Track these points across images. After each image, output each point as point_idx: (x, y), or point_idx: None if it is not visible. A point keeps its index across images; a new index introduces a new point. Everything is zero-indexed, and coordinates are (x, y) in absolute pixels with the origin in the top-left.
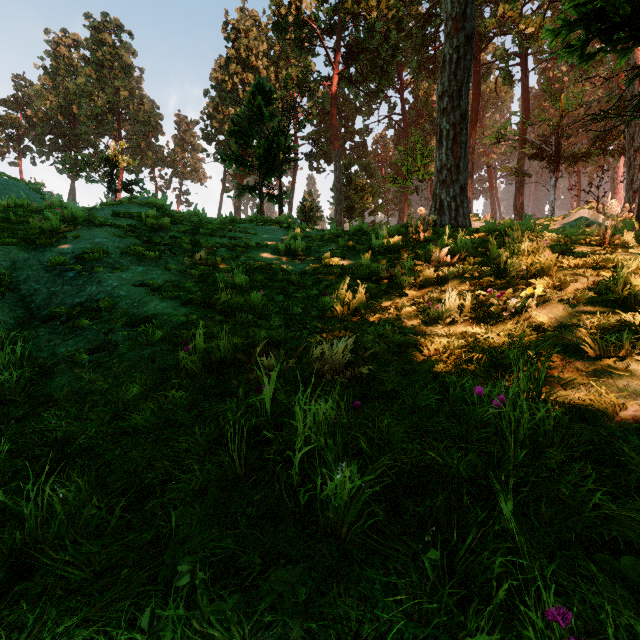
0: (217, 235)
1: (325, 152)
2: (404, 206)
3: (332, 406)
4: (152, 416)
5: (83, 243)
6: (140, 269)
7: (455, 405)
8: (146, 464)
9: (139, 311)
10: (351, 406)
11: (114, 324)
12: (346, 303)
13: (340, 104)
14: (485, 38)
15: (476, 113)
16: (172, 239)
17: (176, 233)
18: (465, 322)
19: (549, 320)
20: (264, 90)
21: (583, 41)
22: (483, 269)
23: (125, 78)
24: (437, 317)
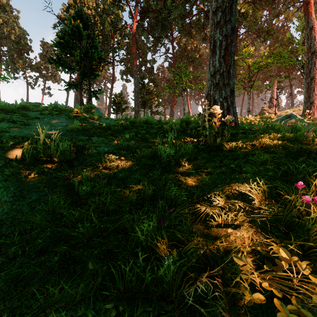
0: None
1: (130, 70)
2: (173, 103)
3: None
4: None
5: None
6: None
7: None
8: None
9: None
10: None
11: None
12: None
13: (139, 45)
14: None
15: None
16: None
17: None
18: None
19: None
20: (82, 17)
21: None
22: None
23: (2, 12)
24: None
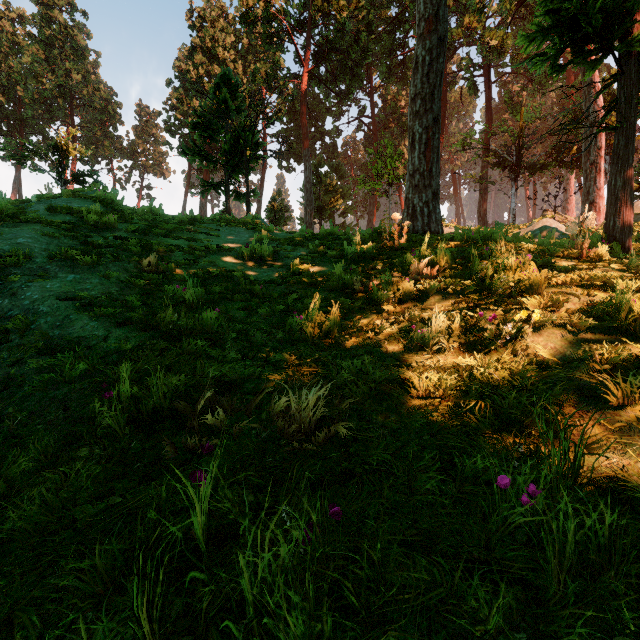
0: (173, 236)
1: (295, 151)
2: (374, 209)
3: (299, 524)
4: (40, 509)
5: (0, 244)
6: (71, 277)
7: (463, 485)
8: (5, 616)
9: (61, 333)
10: (327, 512)
11: (24, 351)
12: (317, 323)
13: (310, 103)
14: (451, 47)
15: (443, 120)
16: (118, 240)
17: (124, 233)
18: (453, 349)
19: (550, 351)
20: (230, 82)
21: (555, 50)
22: (467, 284)
23: (78, 61)
24: (422, 343)
